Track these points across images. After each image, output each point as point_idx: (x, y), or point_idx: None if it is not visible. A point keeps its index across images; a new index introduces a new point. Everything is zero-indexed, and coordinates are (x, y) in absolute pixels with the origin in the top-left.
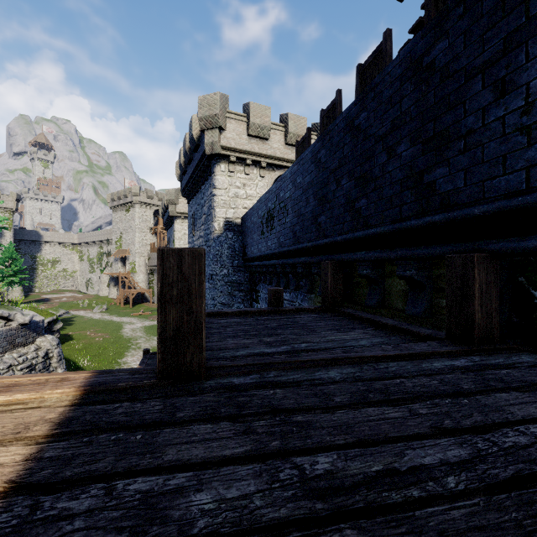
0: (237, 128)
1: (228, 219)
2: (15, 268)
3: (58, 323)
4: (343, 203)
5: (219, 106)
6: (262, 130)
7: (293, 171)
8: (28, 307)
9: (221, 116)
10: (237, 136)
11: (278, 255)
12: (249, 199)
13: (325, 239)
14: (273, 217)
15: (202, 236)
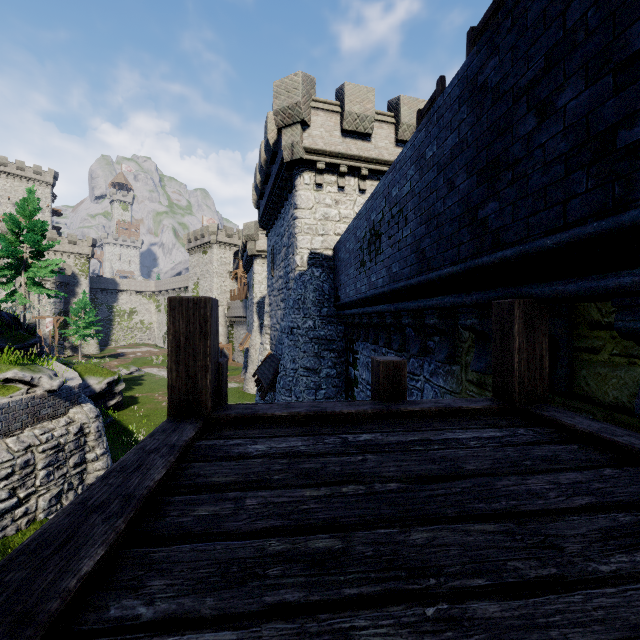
0: (327, 122)
1: (314, 250)
2: (88, 319)
3: (120, 384)
4: (564, 151)
5: (301, 90)
6: (362, 122)
7: (417, 142)
8: (72, 367)
9: (305, 105)
10: (327, 133)
11: (389, 296)
12: (344, 221)
13: (503, 250)
14: (380, 235)
15: (282, 276)
